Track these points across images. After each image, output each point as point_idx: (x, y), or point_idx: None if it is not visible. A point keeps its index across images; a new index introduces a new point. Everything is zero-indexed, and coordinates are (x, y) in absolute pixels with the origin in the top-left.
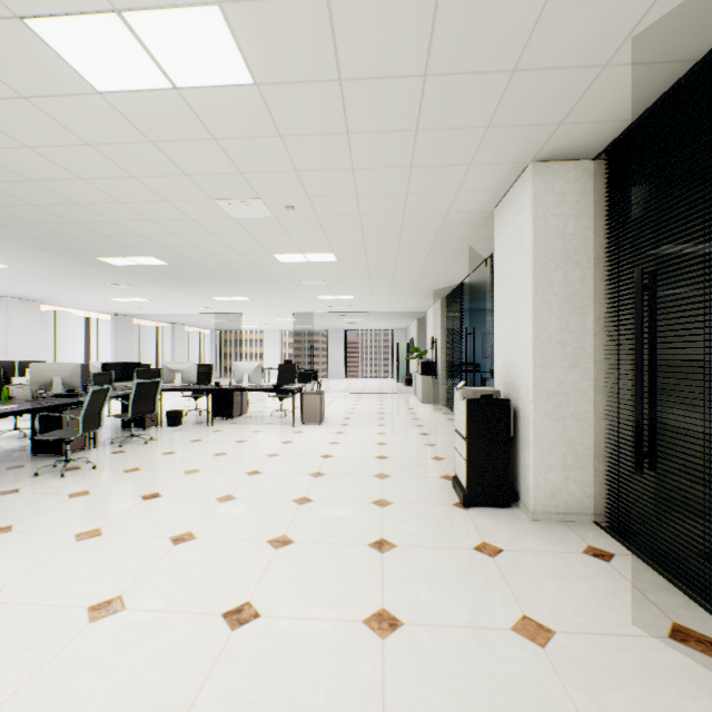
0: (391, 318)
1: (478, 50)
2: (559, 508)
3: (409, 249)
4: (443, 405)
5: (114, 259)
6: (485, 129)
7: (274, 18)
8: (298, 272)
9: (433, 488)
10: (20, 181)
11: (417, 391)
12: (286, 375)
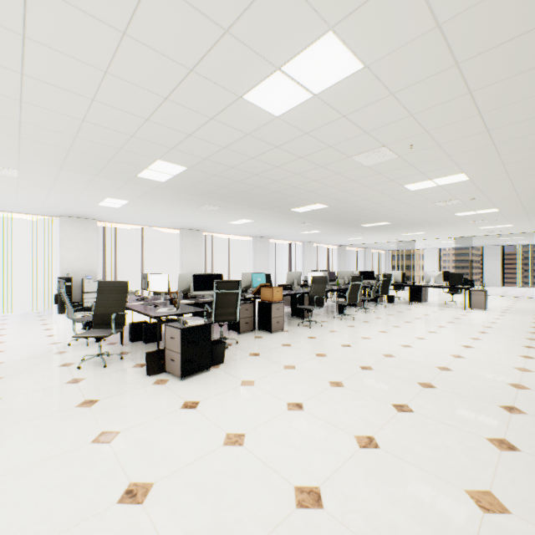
0: None
1: None
2: None
3: None
4: None
5: (366, 225)
6: None
7: (481, 170)
8: (467, 218)
9: None
10: (361, 210)
11: None
12: (454, 280)
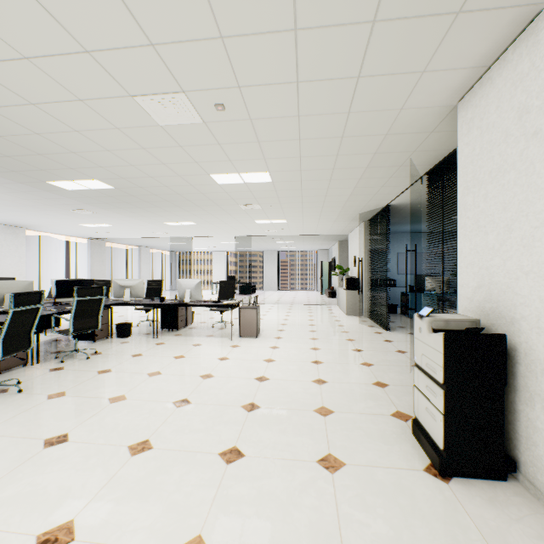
0: (316, 241)
1: None
2: None
3: (346, 166)
4: (366, 317)
5: (63, 183)
6: None
7: None
8: (236, 194)
9: (389, 436)
10: None
11: (341, 303)
12: (226, 290)
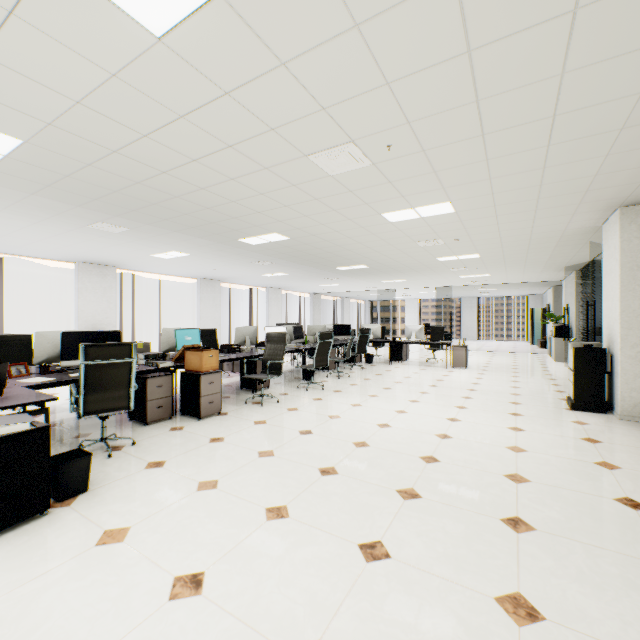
0: (524, 287)
1: (564, 190)
2: (639, 414)
3: (537, 247)
4: None
5: (342, 268)
6: (578, 204)
7: (469, 200)
8: (449, 264)
9: (551, 402)
10: (333, 246)
11: (551, 351)
12: (436, 334)
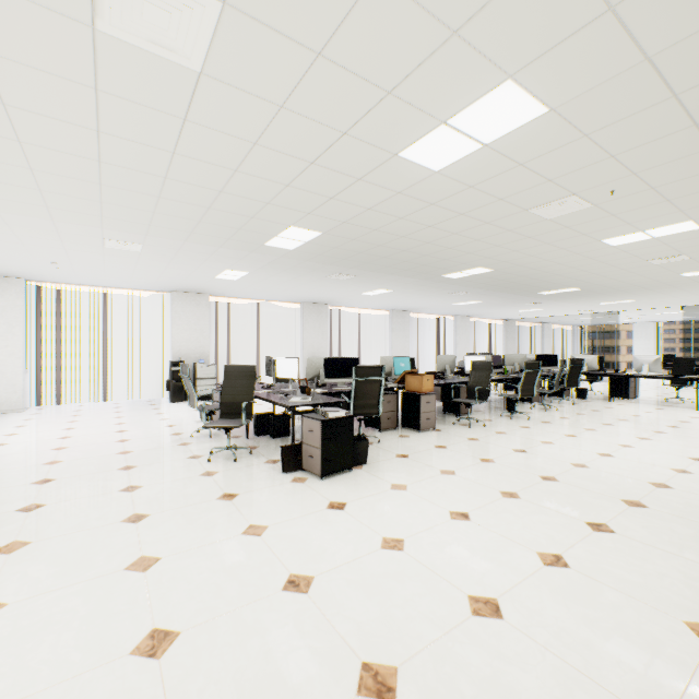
0: None
1: None
2: None
3: None
4: None
5: (546, 292)
6: None
7: None
8: None
9: None
10: (539, 273)
11: None
12: (681, 367)
